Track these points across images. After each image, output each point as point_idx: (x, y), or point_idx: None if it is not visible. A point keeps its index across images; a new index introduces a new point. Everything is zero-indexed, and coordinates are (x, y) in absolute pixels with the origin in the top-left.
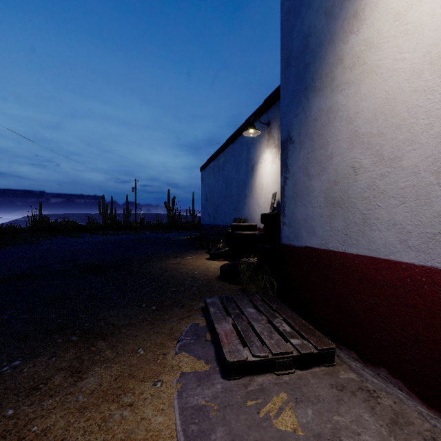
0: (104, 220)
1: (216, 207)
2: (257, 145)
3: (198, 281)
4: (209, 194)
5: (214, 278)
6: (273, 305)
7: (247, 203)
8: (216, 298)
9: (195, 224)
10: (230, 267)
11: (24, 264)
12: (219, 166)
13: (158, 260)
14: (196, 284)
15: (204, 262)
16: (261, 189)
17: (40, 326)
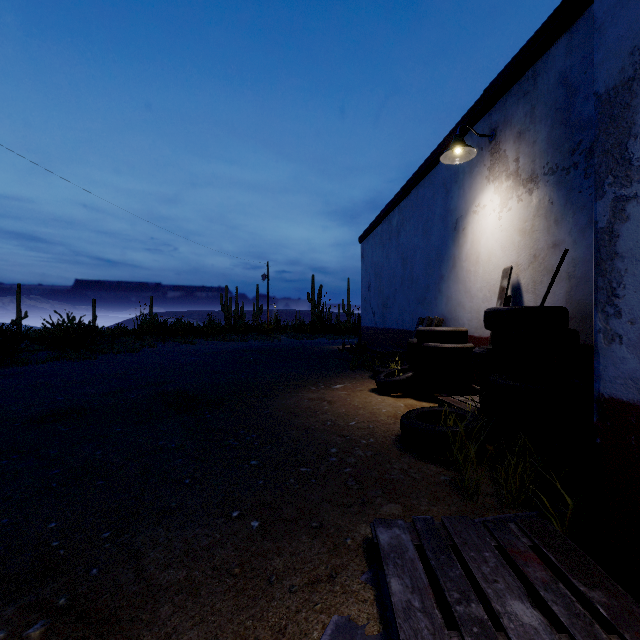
0: (227, 320)
1: (386, 298)
2: (466, 181)
3: (356, 449)
4: (373, 279)
5: (389, 441)
6: (590, 593)
7: (445, 290)
8: (404, 530)
9: (351, 326)
10: (421, 416)
11: (92, 388)
12: (391, 230)
13: (288, 390)
14: (352, 459)
15: (367, 400)
16: (475, 262)
17: (6, 561)
